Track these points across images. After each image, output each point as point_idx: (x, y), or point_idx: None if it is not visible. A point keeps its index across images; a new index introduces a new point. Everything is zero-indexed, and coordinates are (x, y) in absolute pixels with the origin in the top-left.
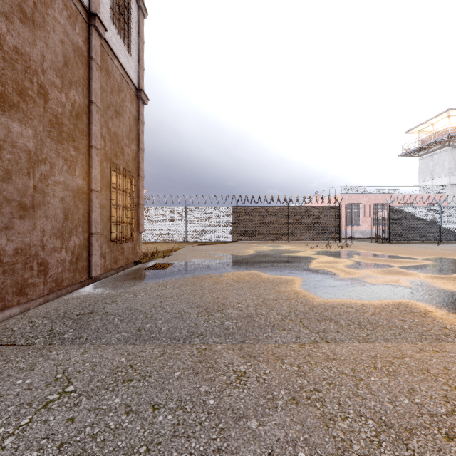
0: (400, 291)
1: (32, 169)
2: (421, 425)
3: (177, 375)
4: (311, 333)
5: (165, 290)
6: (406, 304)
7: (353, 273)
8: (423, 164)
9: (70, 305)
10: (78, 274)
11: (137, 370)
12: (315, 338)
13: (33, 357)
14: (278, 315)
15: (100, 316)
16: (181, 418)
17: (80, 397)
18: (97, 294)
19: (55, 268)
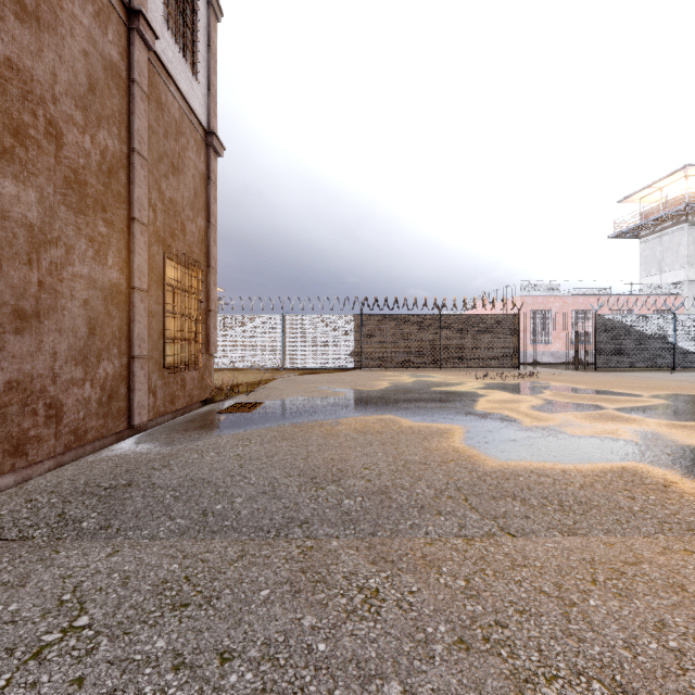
0: (622, 449)
1: (36, 254)
2: (685, 691)
3: (264, 595)
4: (483, 520)
5: (249, 446)
6: (633, 470)
7: (544, 420)
8: (647, 250)
9: (96, 471)
10: (111, 421)
11: (198, 586)
12: (490, 528)
13: (28, 562)
14: (430, 490)
15: (142, 491)
16: (268, 678)
17: (98, 638)
18: (141, 454)
19: (73, 413)
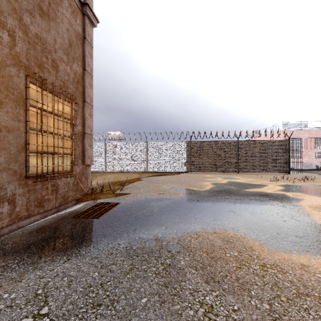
0: None
1: None
2: None
3: None
4: None
5: None
6: None
7: None
8: None
9: None
10: None
11: None
12: None
13: None
14: None
15: None
16: None
17: None
18: None
19: None
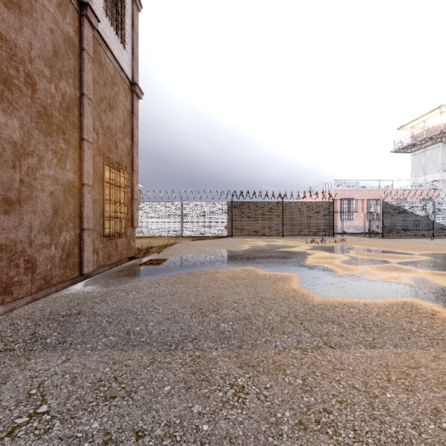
0: (402, 289)
1: (18, 161)
2: None
3: (167, 390)
4: (313, 337)
5: (158, 288)
6: (411, 304)
7: (350, 270)
8: (415, 160)
9: (58, 304)
10: (68, 271)
11: (122, 383)
12: (318, 343)
13: (9, 366)
14: (277, 317)
15: (87, 318)
16: None
17: (53, 421)
18: (87, 292)
19: (43, 265)
